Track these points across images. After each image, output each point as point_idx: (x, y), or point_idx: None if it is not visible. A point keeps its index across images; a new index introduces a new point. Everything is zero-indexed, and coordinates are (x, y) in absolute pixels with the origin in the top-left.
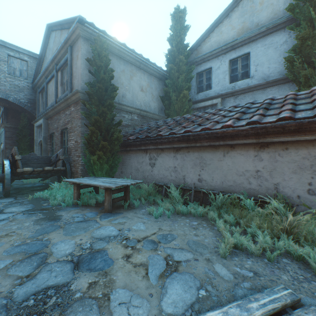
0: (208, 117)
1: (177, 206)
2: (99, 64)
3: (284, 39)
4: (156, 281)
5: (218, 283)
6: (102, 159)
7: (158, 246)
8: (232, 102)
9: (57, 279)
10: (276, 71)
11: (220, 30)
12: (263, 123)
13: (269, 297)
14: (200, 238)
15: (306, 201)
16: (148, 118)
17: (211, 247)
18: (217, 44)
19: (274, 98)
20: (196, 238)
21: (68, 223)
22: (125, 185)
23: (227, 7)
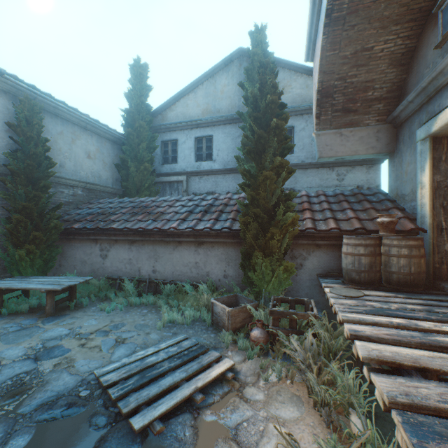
0: (163, 211)
1: (131, 298)
2: (30, 135)
3: (239, 133)
4: (108, 351)
5: (150, 343)
6: (34, 254)
7: (110, 333)
8: (198, 182)
9: (23, 369)
10: (233, 160)
11: (187, 102)
12: (196, 229)
13: (173, 340)
14: (146, 321)
15: (223, 283)
16: (98, 191)
17: (153, 325)
18: (184, 116)
19: (218, 198)
20: (143, 322)
21: (3, 334)
22: (73, 285)
23: (192, 82)
